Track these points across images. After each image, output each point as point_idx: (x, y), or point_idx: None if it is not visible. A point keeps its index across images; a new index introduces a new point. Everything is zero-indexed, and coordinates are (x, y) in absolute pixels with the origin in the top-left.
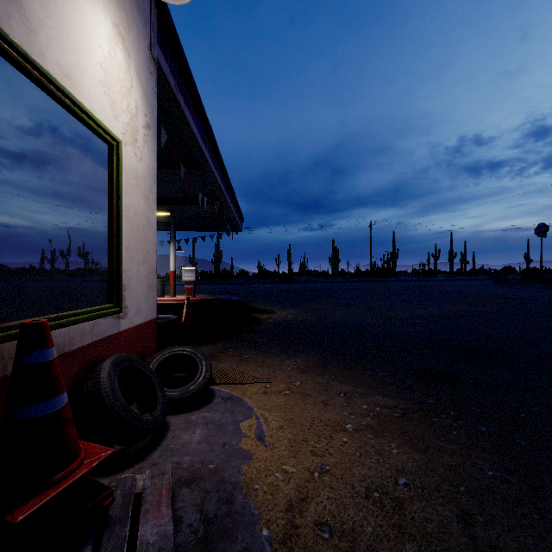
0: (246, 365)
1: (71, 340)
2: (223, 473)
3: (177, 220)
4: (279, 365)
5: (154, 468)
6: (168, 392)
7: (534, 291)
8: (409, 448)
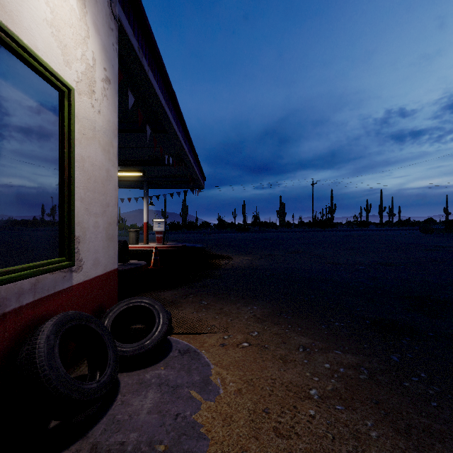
0: (205, 312)
1: (2, 301)
2: None
3: (149, 179)
4: (237, 313)
5: None
6: (123, 347)
7: None
8: (388, 427)
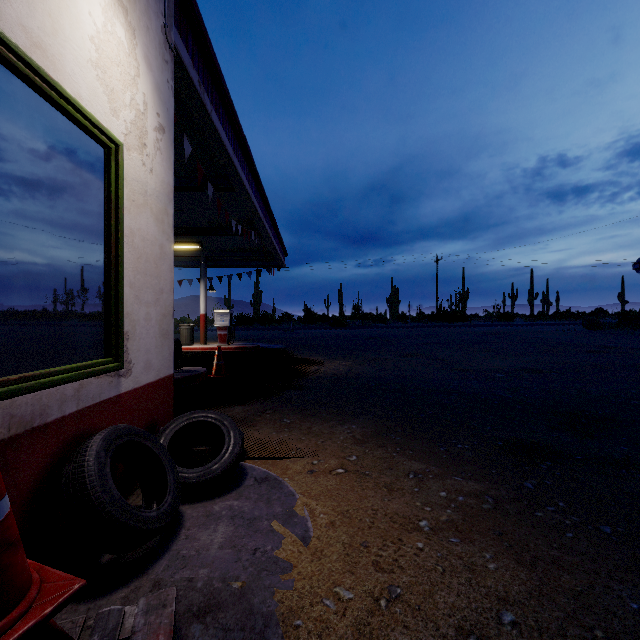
0: (287, 432)
1: (44, 409)
2: (252, 597)
3: (208, 254)
4: (330, 433)
5: (152, 596)
6: (184, 472)
7: (635, 338)
8: (510, 560)
